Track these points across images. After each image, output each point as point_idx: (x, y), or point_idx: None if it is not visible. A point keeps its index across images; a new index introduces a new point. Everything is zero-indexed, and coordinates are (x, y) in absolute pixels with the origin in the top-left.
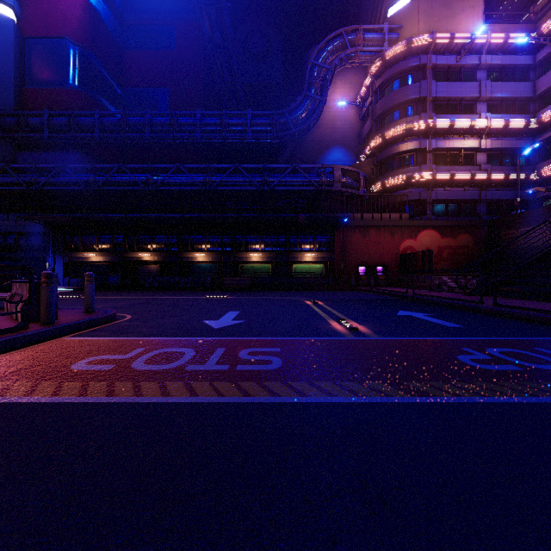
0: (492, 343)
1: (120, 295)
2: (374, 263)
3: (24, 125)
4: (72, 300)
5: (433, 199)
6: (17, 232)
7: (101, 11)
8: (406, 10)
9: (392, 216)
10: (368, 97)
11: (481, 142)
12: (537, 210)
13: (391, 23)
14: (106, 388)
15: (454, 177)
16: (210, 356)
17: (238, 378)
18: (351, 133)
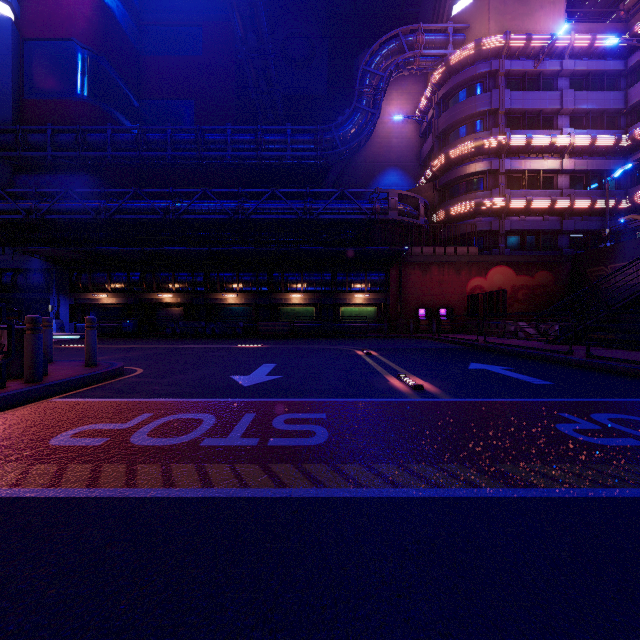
0: (596, 406)
1: (135, 344)
2: (437, 306)
3: (23, 142)
4: (76, 349)
5: (506, 229)
6: (15, 268)
7: (114, 9)
8: (474, 7)
9: (457, 250)
10: (429, 110)
11: (563, 162)
12: (631, 242)
13: (456, 22)
14: (88, 474)
15: (531, 204)
16: (235, 426)
17: (269, 458)
18: (409, 153)
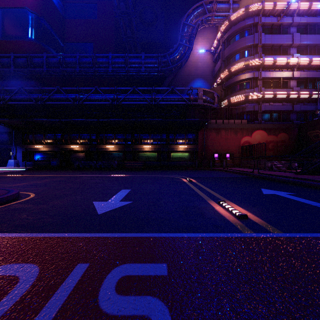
0: None
1: (52, 174)
2: (224, 152)
3: None
4: (12, 177)
5: (262, 110)
6: None
7: None
8: None
9: (235, 121)
10: (219, 47)
11: (294, 73)
12: None
13: None
14: None
15: (276, 96)
16: (47, 300)
17: None
18: (207, 70)
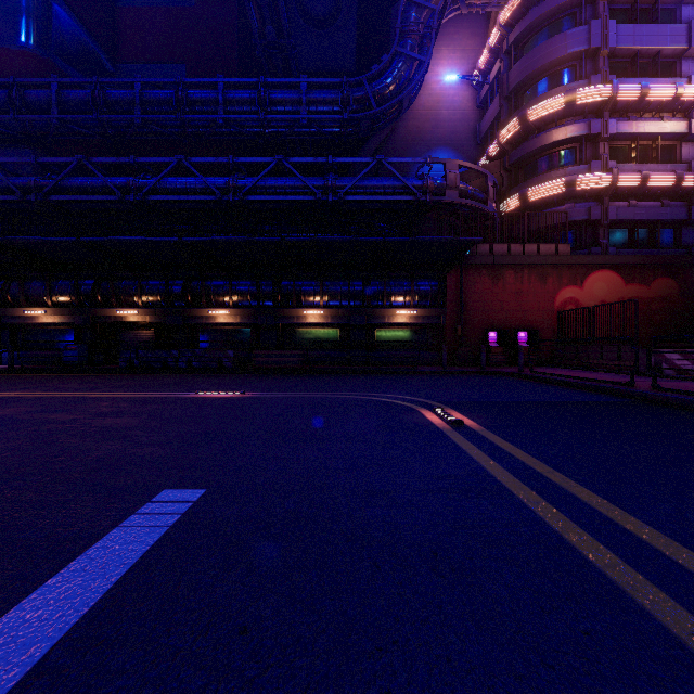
0: None
1: (30, 388)
2: (513, 327)
3: None
4: None
5: (611, 219)
6: None
7: None
8: None
9: (541, 248)
10: (492, 68)
11: (692, 124)
12: None
13: None
14: None
15: (647, 182)
16: None
17: None
18: (464, 128)
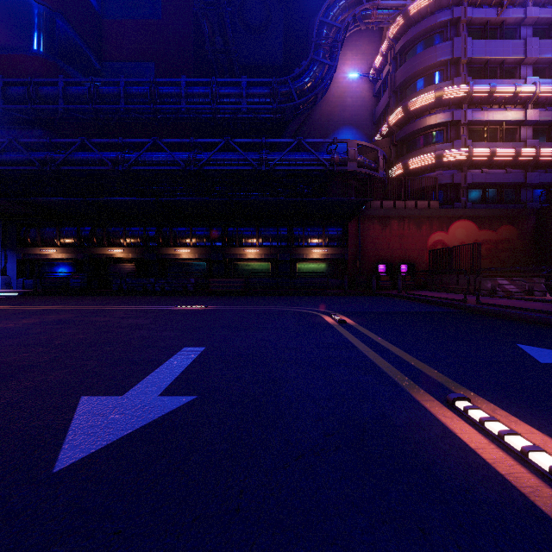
0: None
1: (61, 303)
2: (397, 261)
3: None
4: None
5: (468, 182)
6: None
7: None
8: None
9: (418, 203)
10: (384, 68)
11: (527, 113)
12: None
13: None
14: None
15: (494, 156)
16: None
17: None
18: (363, 112)
